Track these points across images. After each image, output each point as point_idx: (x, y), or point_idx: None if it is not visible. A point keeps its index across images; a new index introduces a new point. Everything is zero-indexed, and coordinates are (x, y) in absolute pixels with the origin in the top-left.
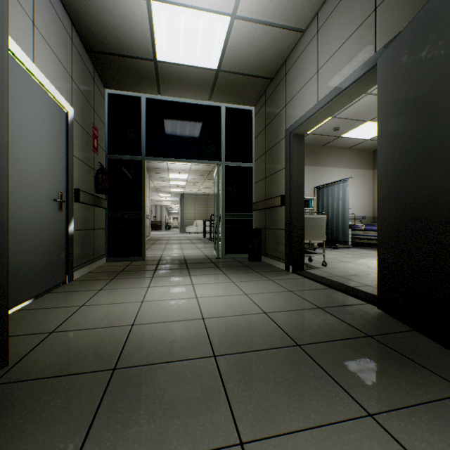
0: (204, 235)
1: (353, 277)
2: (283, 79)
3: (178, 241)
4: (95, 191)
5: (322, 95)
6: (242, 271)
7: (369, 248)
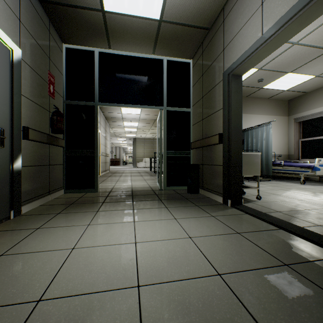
0: (150, 169)
1: (294, 213)
2: (221, 25)
3: (130, 174)
4: (51, 131)
5: (268, 26)
6: (183, 205)
7: (286, 181)
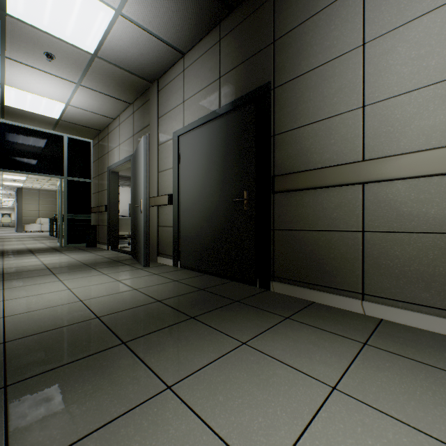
0: (50, 233)
1: None
2: (107, 136)
3: (18, 239)
4: None
5: (121, 158)
6: (77, 251)
7: None
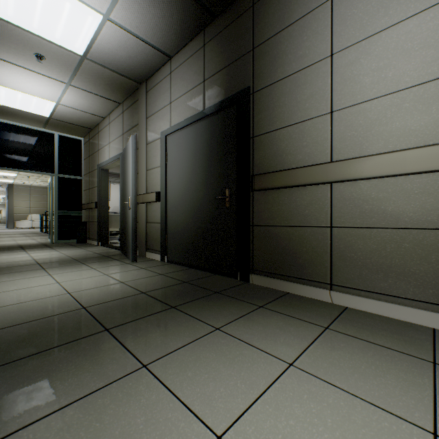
0: (41, 230)
1: None
2: (98, 134)
3: (9, 235)
4: None
5: (111, 156)
6: (68, 247)
7: None
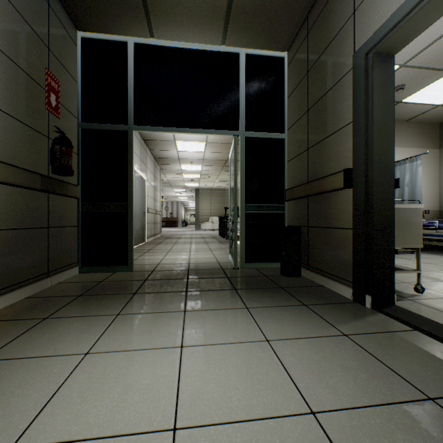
0: (219, 233)
1: None
2: None
3: (190, 240)
4: (52, 171)
5: None
6: (278, 302)
7: (441, 253)
